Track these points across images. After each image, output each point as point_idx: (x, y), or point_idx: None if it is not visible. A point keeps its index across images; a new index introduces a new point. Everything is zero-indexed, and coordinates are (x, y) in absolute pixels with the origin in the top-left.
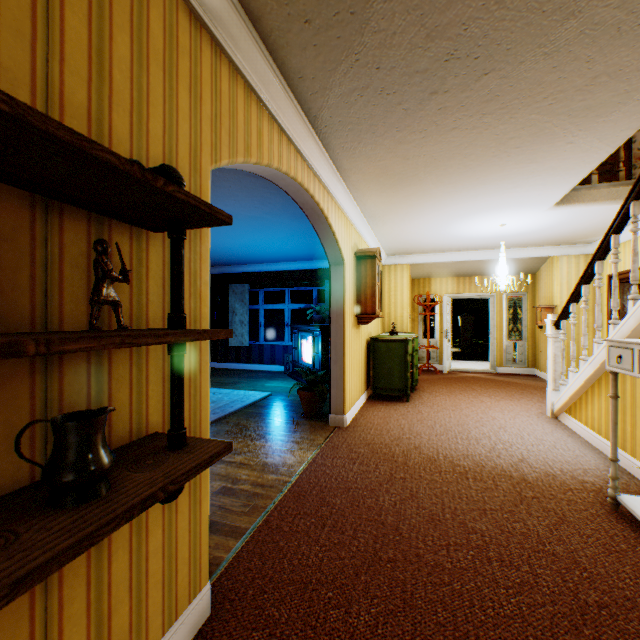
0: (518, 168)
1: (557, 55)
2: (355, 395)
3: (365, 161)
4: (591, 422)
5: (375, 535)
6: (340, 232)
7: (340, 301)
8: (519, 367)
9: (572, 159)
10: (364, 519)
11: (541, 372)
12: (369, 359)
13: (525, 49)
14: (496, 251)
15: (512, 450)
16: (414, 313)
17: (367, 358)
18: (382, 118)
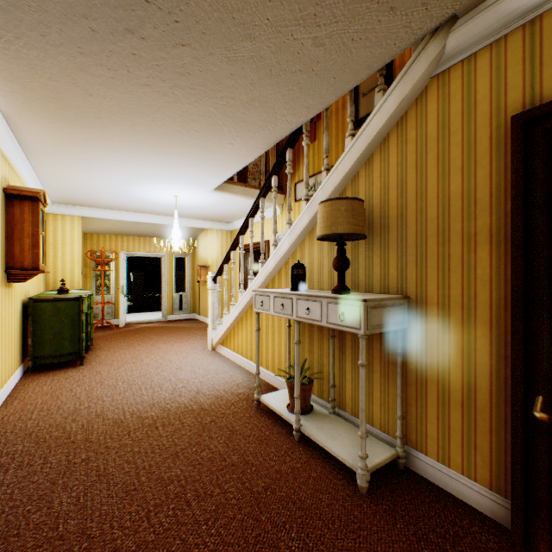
0: (196, 150)
1: (236, 65)
2: (5, 374)
3: (27, 69)
4: (238, 348)
5: None
6: None
7: None
8: (185, 314)
9: (231, 157)
10: (31, 549)
11: (200, 316)
12: (27, 324)
13: (217, 43)
14: (169, 218)
15: (190, 385)
16: (88, 269)
17: (24, 323)
18: (59, 22)
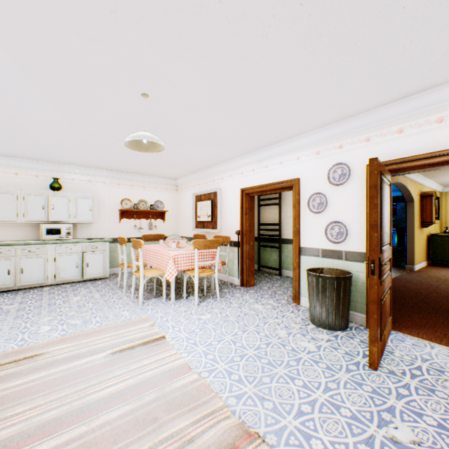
0: None
1: None
2: (419, 260)
3: None
4: None
5: (427, 286)
6: (411, 189)
7: (411, 217)
8: None
9: None
10: (423, 284)
11: None
12: (428, 245)
13: None
14: None
15: None
16: None
17: (427, 244)
18: None
